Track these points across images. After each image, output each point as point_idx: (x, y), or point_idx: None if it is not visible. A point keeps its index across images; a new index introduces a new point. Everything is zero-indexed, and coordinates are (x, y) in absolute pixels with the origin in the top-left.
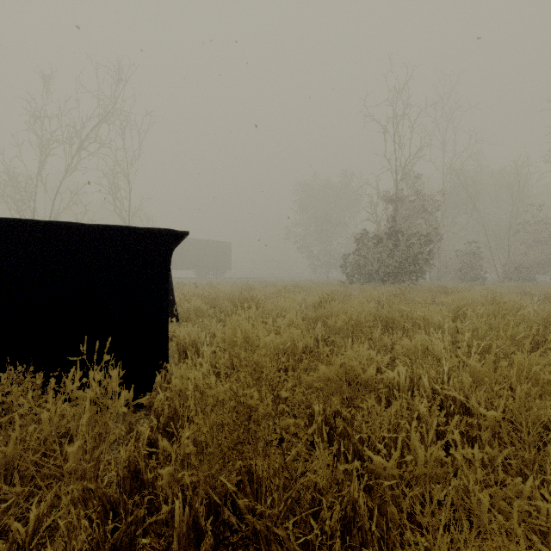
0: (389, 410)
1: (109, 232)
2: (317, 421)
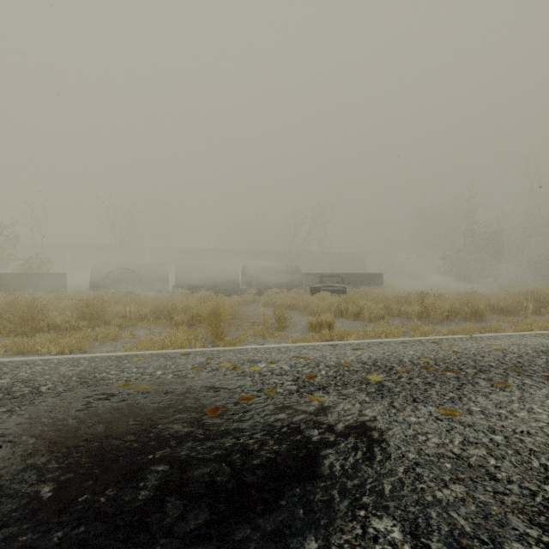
0: None
1: (377, 274)
2: None
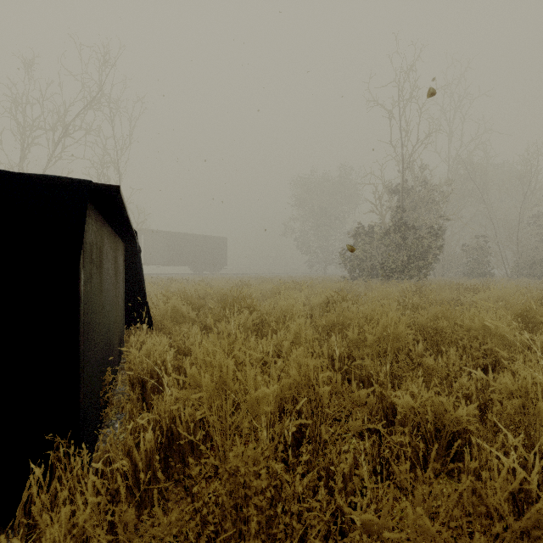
0: None
1: None
2: None
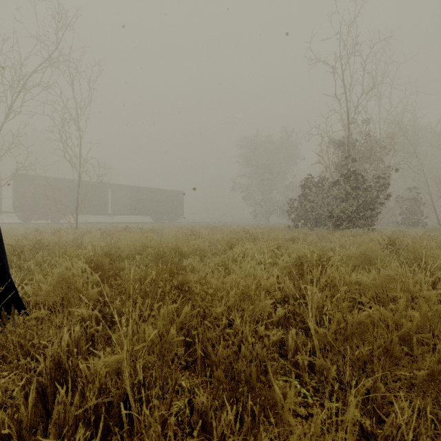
0: None
1: None
2: None
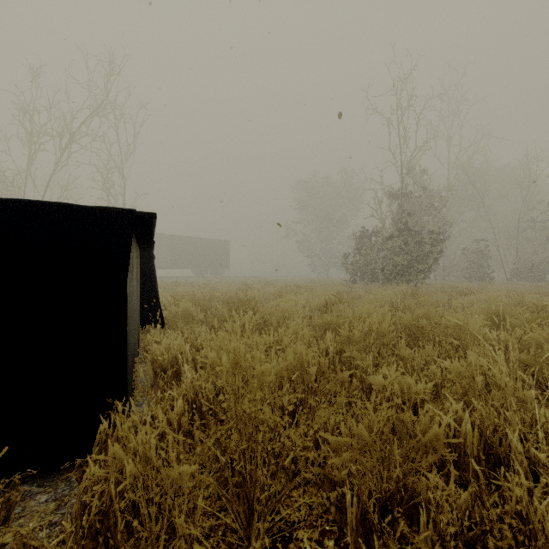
0: (465, 494)
1: (34, 210)
2: (349, 519)
